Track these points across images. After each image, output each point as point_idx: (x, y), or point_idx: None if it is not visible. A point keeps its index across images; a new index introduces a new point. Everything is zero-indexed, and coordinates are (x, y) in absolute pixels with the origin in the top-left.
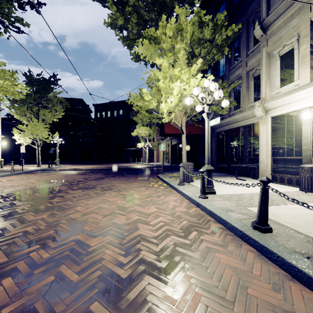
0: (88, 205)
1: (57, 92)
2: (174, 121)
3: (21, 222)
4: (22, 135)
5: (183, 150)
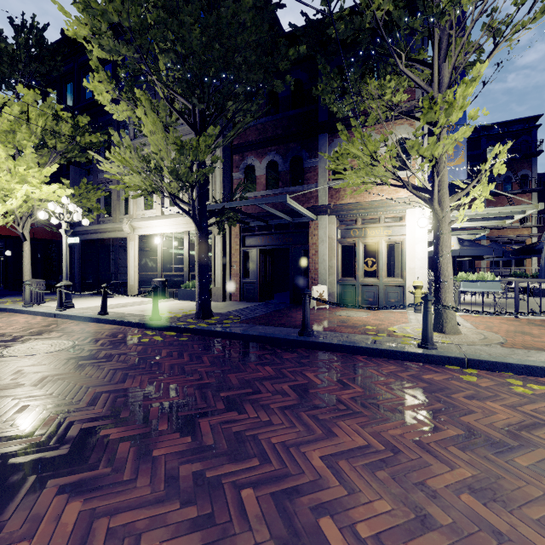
0: None
1: None
2: (11, 222)
3: None
4: None
5: (25, 263)
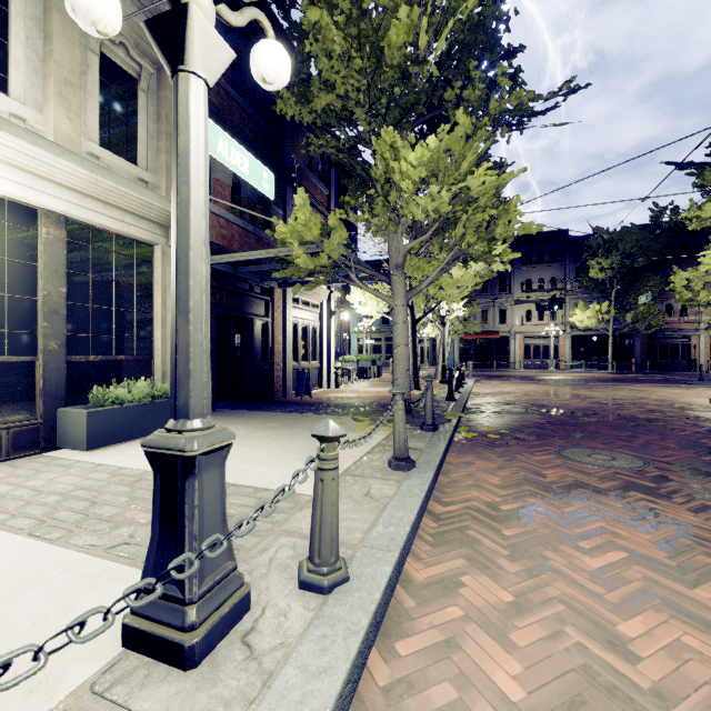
0: None
1: None
2: None
3: None
4: None
5: None
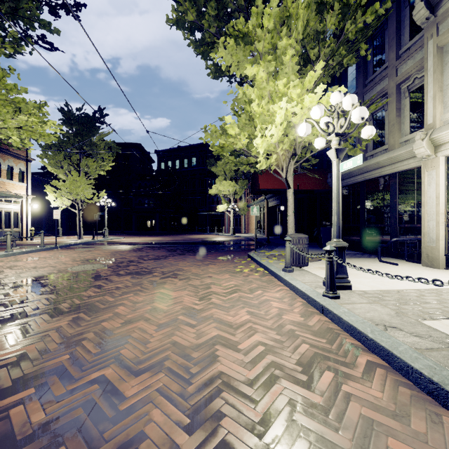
0: (137, 304)
1: (104, 134)
2: (275, 167)
3: (23, 333)
4: (57, 195)
5: (289, 214)
